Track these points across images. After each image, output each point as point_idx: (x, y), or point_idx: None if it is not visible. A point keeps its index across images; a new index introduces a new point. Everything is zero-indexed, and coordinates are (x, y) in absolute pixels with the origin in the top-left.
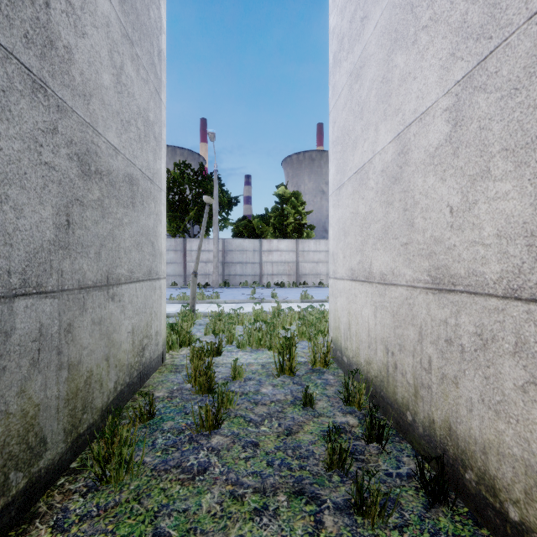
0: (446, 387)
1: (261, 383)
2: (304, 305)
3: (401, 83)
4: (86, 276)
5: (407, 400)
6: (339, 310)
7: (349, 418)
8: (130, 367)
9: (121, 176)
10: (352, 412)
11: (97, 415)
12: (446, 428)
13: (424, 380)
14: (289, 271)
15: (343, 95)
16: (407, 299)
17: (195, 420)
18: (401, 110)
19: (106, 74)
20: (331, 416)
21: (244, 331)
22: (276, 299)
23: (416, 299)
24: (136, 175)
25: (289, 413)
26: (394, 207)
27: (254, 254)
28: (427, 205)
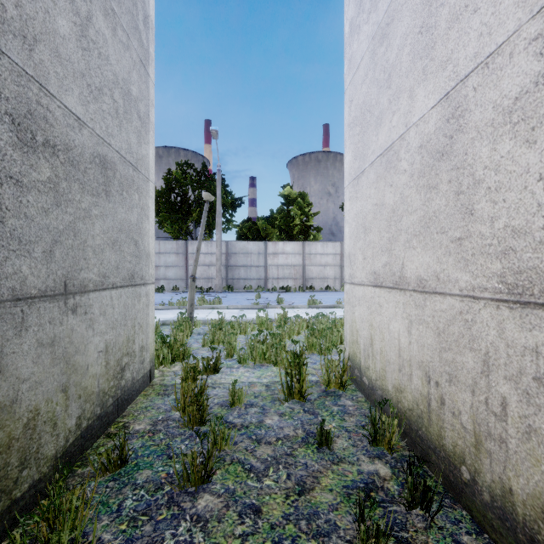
0: (537, 447)
1: (265, 411)
2: (312, 312)
3: (451, 24)
4: (28, 282)
5: (462, 450)
6: (357, 321)
7: (378, 465)
8: (102, 395)
9: (87, 155)
10: (381, 456)
11: (48, 466)
12: (537, 508)
13: (494, 429)
14: (295, 275)
15: (363, 65)
16: (462, 313)
17: (180, 468)
18: (451, 60)
19: (62, 19)
20: (355, 462)
21: (246, 343)
22: (282, 304)
23: (478, 314)
24: (111, 158)
25: (300, 457)
26: (440, 191)
27: (259, 257)
28: (498, 182)
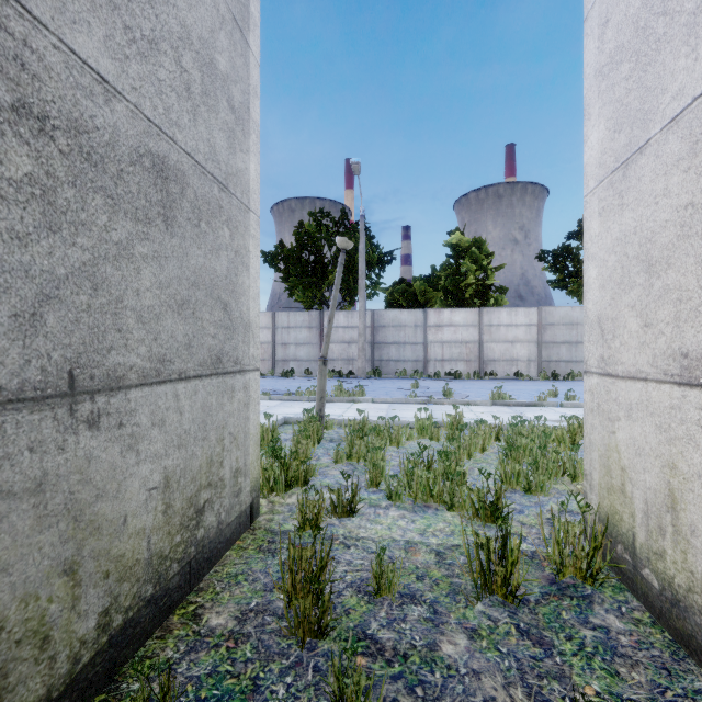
0: None
1: (438, 619)
2: (499, 411)
3: None
4: None
5: None
6: (624, 450)
7: None
8: (157, 562)
9: (125, 150)
10: None
11: None
12: None
13: None
14: (467, 355)
15: None
16: None
17: None
18: None
19: None
20: None
21: (400, 466)
22: (450, 398)
23: None
24: (177, 163)
25: None
26: None
27: (416, 331)
28: None
